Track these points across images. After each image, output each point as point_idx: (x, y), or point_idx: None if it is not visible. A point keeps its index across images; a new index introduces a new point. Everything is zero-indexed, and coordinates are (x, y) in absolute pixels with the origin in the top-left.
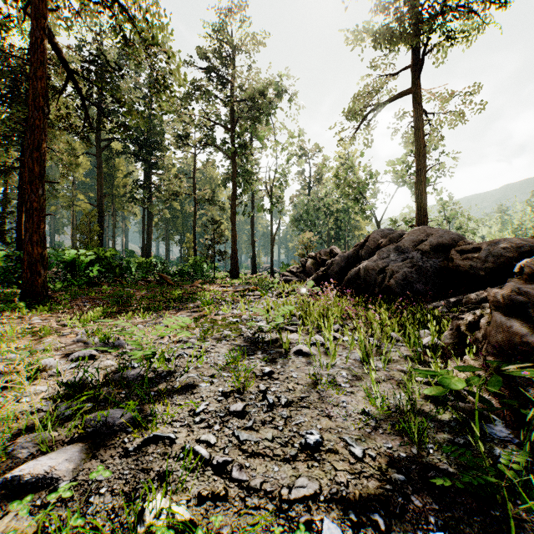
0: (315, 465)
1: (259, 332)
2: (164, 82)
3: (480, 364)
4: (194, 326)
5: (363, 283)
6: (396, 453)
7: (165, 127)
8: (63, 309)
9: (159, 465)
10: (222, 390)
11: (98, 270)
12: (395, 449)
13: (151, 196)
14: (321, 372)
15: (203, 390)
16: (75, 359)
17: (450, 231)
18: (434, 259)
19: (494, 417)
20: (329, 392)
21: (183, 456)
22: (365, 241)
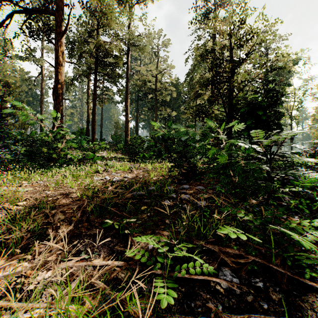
0: None
1: None
2: None
3: None
4: None
5: None
6: None
7: None
8: None
9: None
10: None
11: None
12: None
13: None
14: None
15: None
16: None
17: None
18: None
19: None
20: None
21: None
22: None
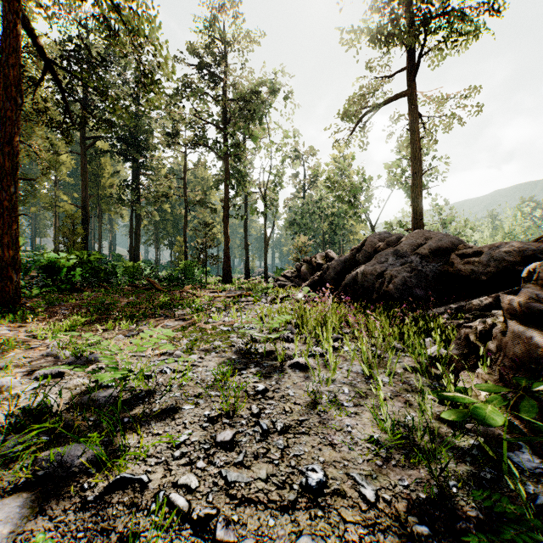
0: (319, 514)
1: (252, 342)
2: (151, 75)
3: (495, 378)
4: (181, 336)
5: (361, 288)
6: (415, 494)
7: (155, 125)
8: (37, 317)
9: (124, 521)
10: (208, 413)
11: (80, 275)
12: (413, 488)
13: (139, 197)
14: (321, 389)
15: (186, 414)
16: (34, 380)
17: (450, 235)
18: (433, 264)
19: (518, 442)
20: (331, 414)
21: (155, 509)
22: (361, 245)
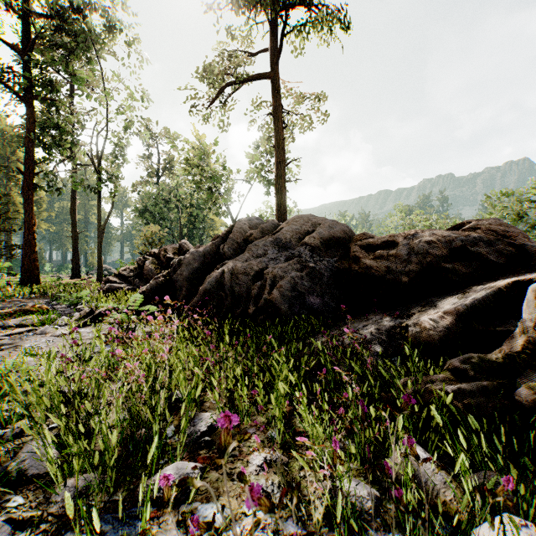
0: None
1: None
2: None
3: None
4: None
5: (229, 295)
6: None
7: None
8: None
9: None
10: None
11: None
12: None
13: None
14: None
15: None
16: None
17: (337, 222)
18: (328, 259)
19: None
20: None
21: None
22: (227, 232)
